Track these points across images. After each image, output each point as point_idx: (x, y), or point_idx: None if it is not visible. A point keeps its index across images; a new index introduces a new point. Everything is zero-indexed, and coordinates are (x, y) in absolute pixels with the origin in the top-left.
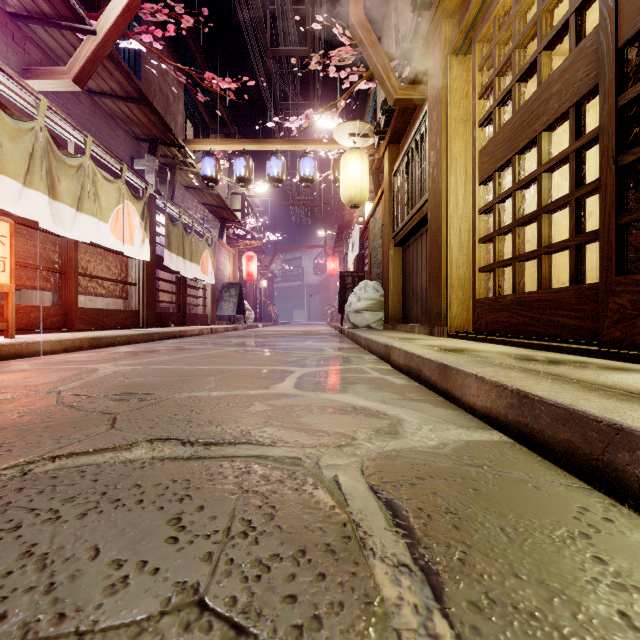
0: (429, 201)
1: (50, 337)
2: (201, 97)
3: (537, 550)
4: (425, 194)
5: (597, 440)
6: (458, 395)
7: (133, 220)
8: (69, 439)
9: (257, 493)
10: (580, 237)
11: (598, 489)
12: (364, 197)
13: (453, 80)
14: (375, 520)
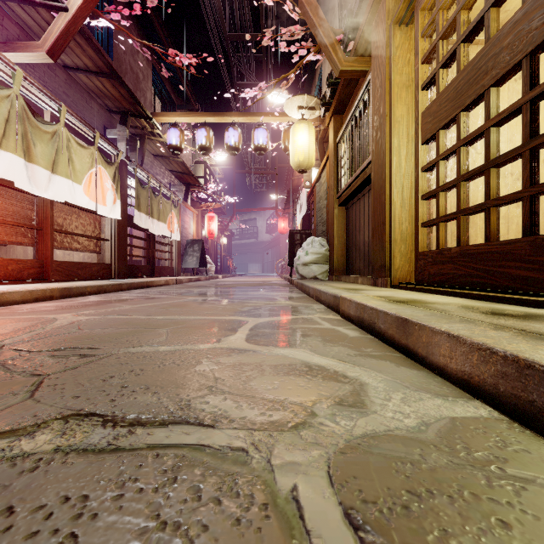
0: (372, 162)
1: (21, 288)
2: (165, 72)
3: None
4: (368, 156)
5: None
6: (422, 353)
7: (105, 183)
8: None
9: (178, 529)
10: (535, 188)
11: None
12: (311, 163)
13: (396, 48)
14: None
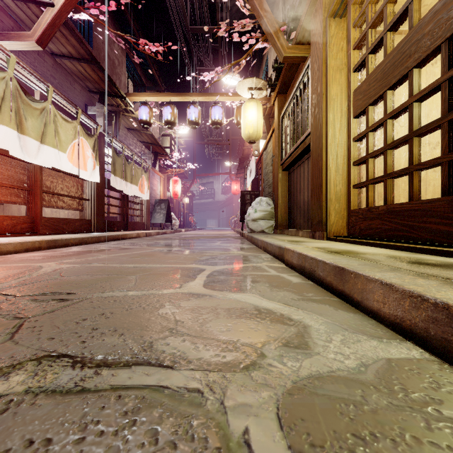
0: (311, 134)
1: (14, 240)
2: (136, 58)
3: None
4: (307, 129)
5: None
6: (358, 298)
7: (86, 151)
8: None
9: None
10: None
11: None
12: (259, 135)
13: (331, 37)
14: None
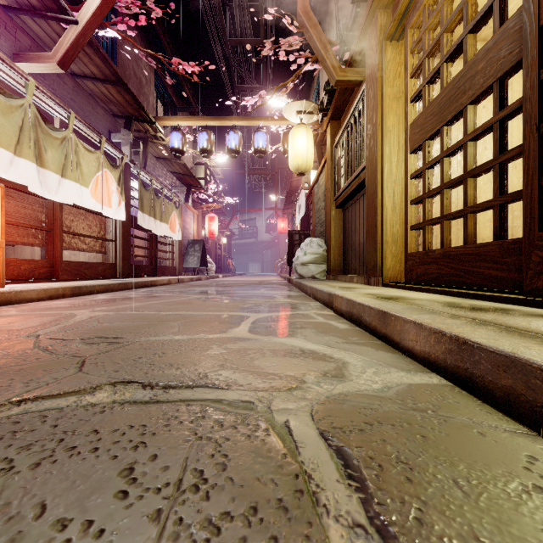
0: (366, 168)
1: (36, 286)
2: (169, 79)
3: (494, 507)
4: (363, 162)
5: (541, 388)
6: (397, 339)
7: (111, 185)
8: (38, 382)
9: (210, 440)
10: (503, 197)
11: (542, 436)
12: (309, 166)
13: (387, 62)
14: (327, 471)
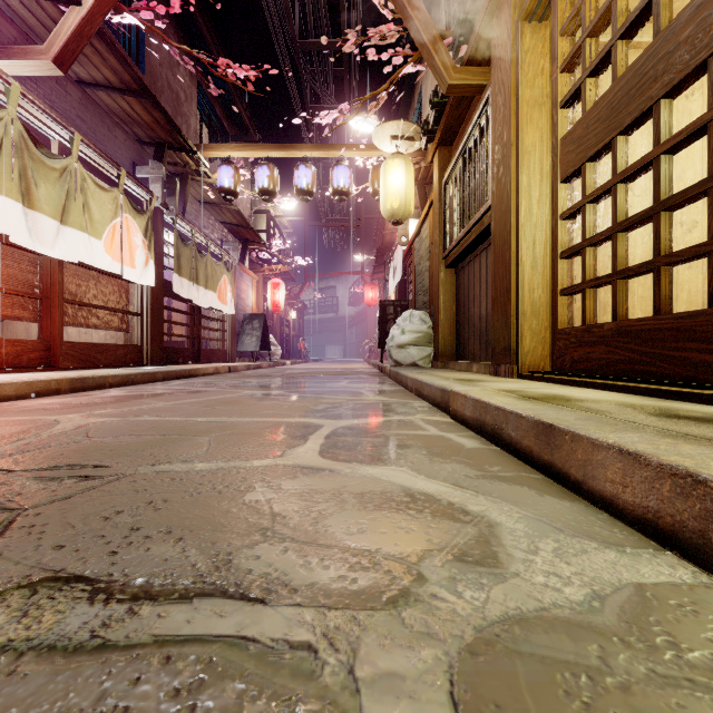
0: (492, 208)
1: (16, 378)
2: (214, 89)
3: None
4: (486, 201)
5: None
6: (577, 476)
7: (134, 237)
8: None
9: None
10: None
11: None
12: (409, 211)
13: (525, 52)
14: None
